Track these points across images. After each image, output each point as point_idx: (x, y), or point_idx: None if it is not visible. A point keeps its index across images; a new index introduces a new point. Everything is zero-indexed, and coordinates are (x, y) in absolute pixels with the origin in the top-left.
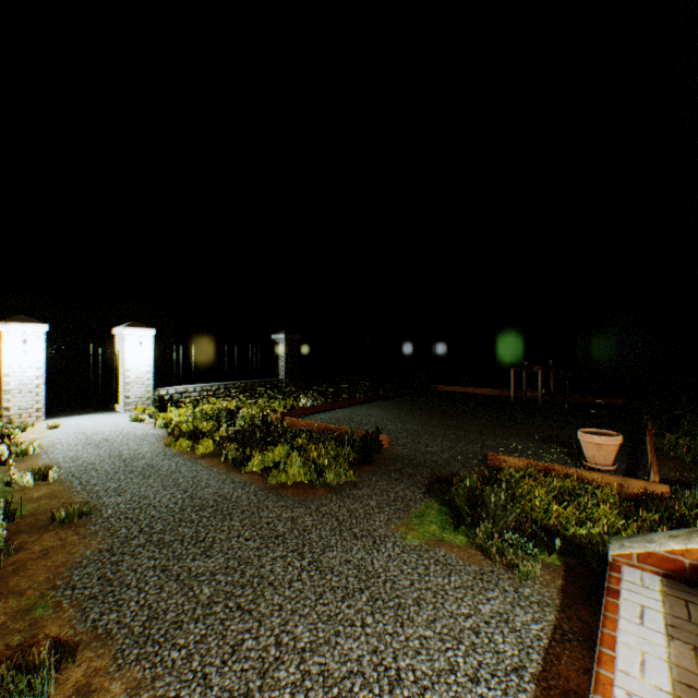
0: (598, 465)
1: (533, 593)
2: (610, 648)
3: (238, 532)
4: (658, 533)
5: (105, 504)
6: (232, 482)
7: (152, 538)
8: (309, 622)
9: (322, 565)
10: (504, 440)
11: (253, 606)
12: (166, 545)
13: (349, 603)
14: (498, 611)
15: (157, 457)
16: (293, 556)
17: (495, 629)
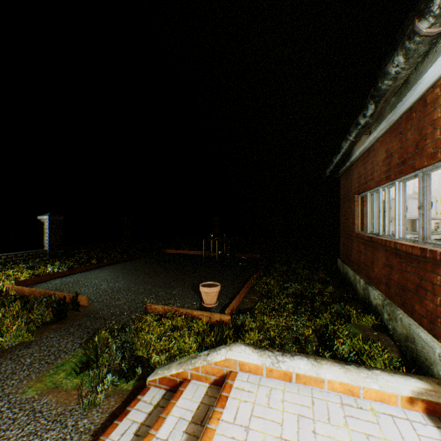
0: (208, 304)
1: (87, 423)
2: None
3: None
4: (177, 361)
5: None
6: None
7: None
8: None
9: None
10: (172, 290)
11: None
12: None
13: None
14: None
15: None
16: None
17: None
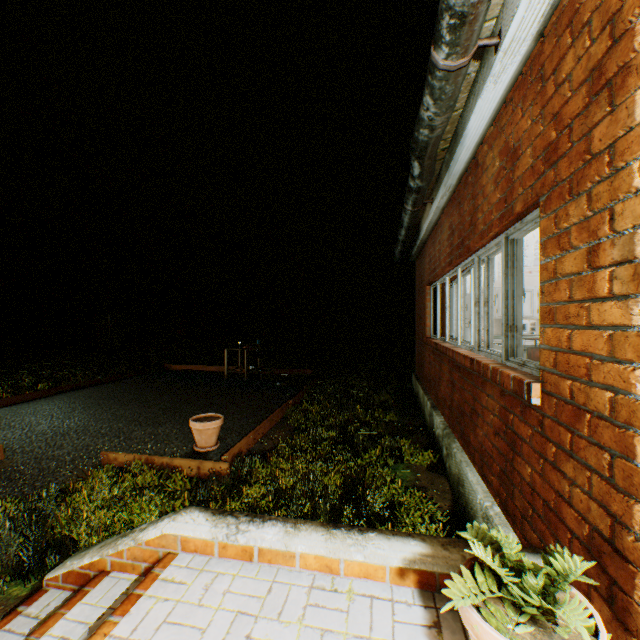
0: (203, 447)
1: None
2: None
3: None
4: (102, 543)
5: None
6: None
7: None
8: None
9: None
10: (156, 428)
11: None
12: None
13: None
14: None
15: None
16: None
17: None
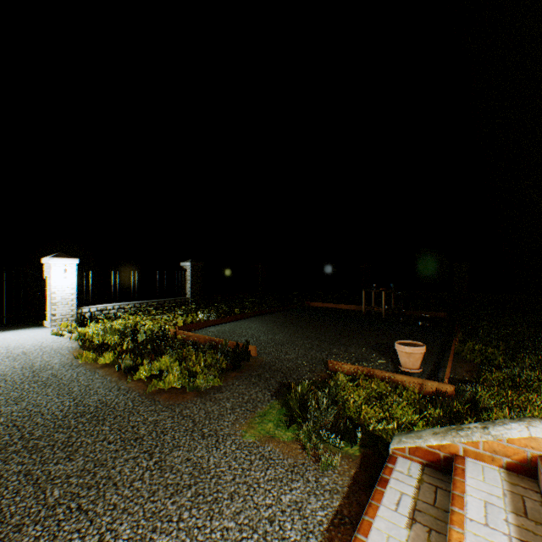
0: (408, 368)
1: (330, 482)
2: (364, 534)
3: (104, 436)
4: (426, 430)
5: (0, 413)
6: (118, 389)
7: (28, 444)
8: (134, 519)
9: (165, 464)
10: (346, 348)
11: (91, 507)
12: (37, 451)
13: (175, 499)
14: (296, 500)
15: (63, 368)
16: (144, 457)
17: (288, 517)
